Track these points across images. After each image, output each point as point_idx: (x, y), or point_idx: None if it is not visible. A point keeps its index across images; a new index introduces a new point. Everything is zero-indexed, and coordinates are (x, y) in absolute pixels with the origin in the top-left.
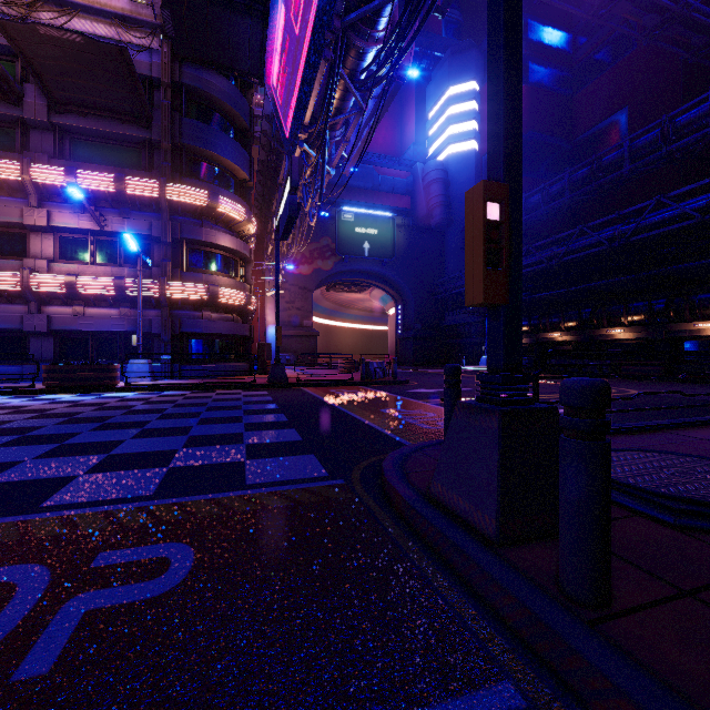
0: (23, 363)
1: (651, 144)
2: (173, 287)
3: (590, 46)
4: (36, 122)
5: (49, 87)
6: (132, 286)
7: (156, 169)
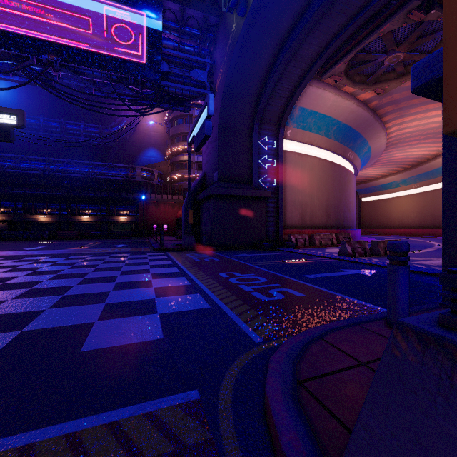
0: None
1: (55, 128)
2: None
3: None
4: None
5: None
6: None
7: None
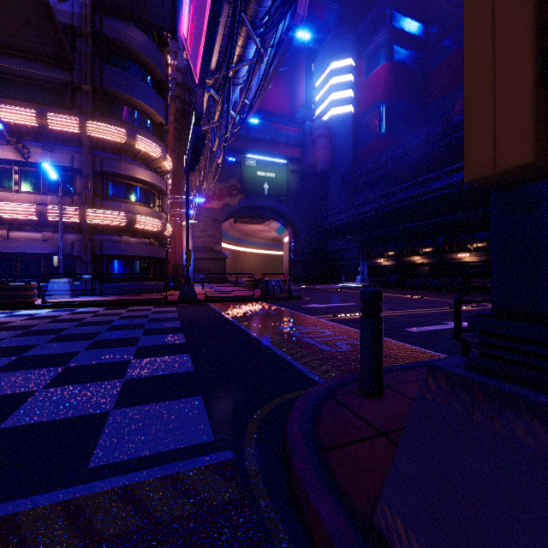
0: None
1: None
2: (93, 214)
3: (440, 34)
4: None
5: None
6: (54, 212)
7: (79, 108)
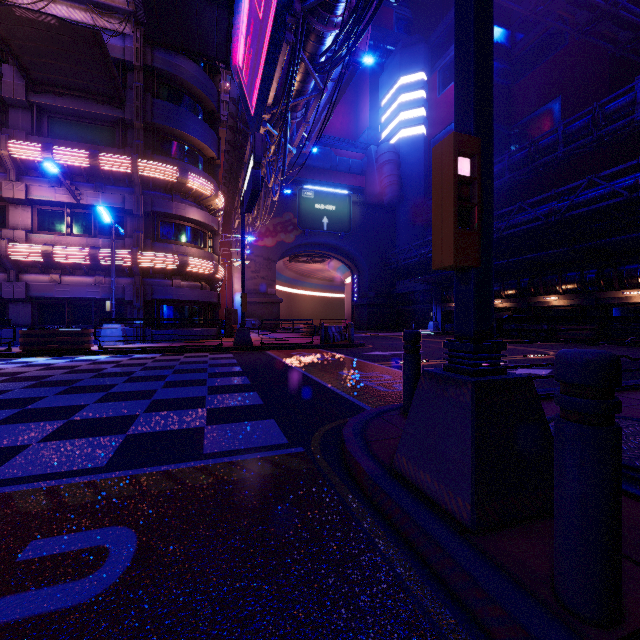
0: (0, 328)
1: (583, 129)
2: (145, 257)
3: (527, 41)
4: (14, 101)
5: (26, 67)
6: (106, 256)
7: (129, 146)
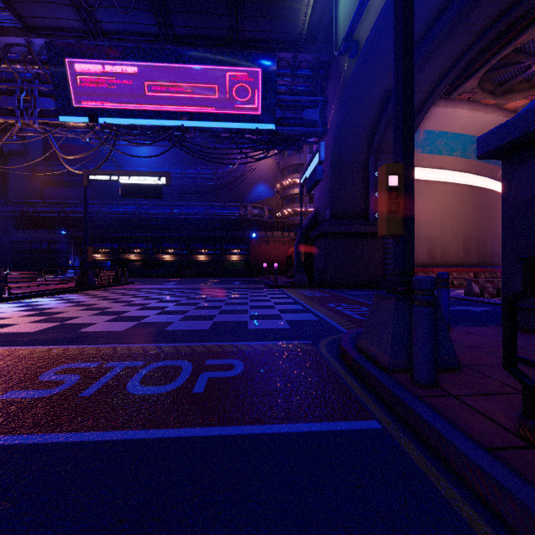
0: None
1: (177, 174)
2: None
3: None
4: None
5: None
6: None
7: None
